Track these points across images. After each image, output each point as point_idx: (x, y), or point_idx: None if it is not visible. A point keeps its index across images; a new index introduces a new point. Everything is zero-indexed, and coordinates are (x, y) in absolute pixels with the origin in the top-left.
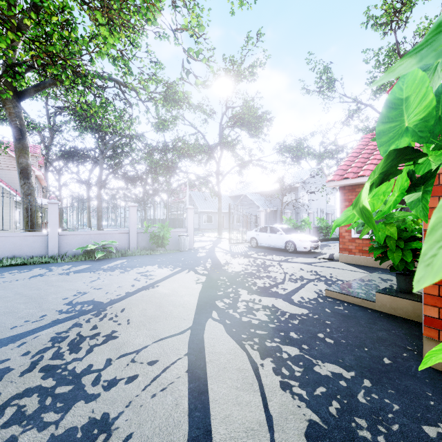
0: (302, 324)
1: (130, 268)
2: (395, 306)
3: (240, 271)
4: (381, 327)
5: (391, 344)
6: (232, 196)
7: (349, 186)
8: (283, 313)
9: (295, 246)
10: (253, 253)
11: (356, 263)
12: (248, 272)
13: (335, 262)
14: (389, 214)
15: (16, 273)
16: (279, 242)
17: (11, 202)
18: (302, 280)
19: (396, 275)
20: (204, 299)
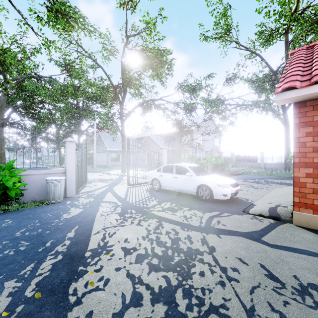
0: None
1: None
2: None
3: (115, 315)
4: None
5: None
6: (138, 138)
7: (316, 99)
8: None
9: (212, 192)
10: (156, 205)
11: None
12: None
13: (292, 228)
14: None
15: None
16: (188, 186)
17: None
18: None
19: None
20: None
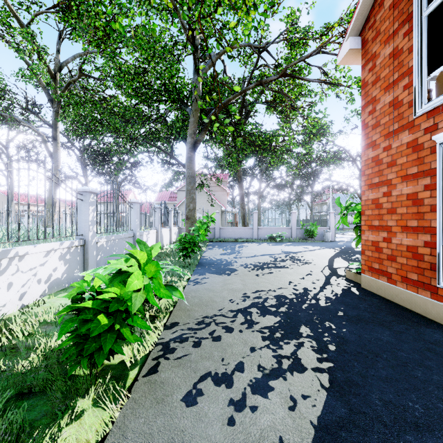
0: None
1: (296, 245)
2: None
3: None
4: None
5: None
6: None
7: None
8: None
9: None
10: None
11: None
12: None
13: None
14: None
15: (249, 244)
16: None
17: (220, 210)
18: None
19: None
20: (336, 255)
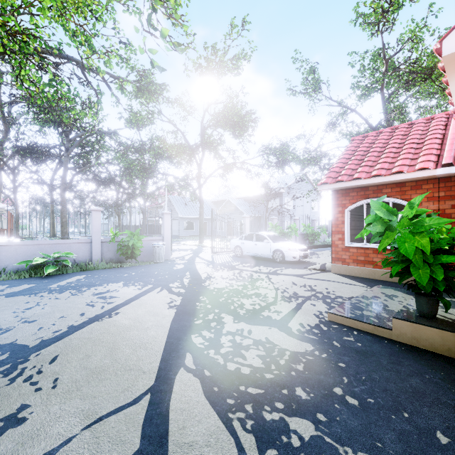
0: (309, 370)
1: (86, 287)
2: (418, 335)
3: (224, 287)
4: (409, 368)
5: (435, 401)
6: (215, 201)
7: (343, 189)
8: (281, 351)
9: (284, 255)
10: (238, 264)
11: (350, 274)
12: (234, 289)
13: (328, 274)
14: (417, 220)
15: None
16: (266, 251)
17: None
18: (297, 299)
19: (415, 296)
20: (176, 333)
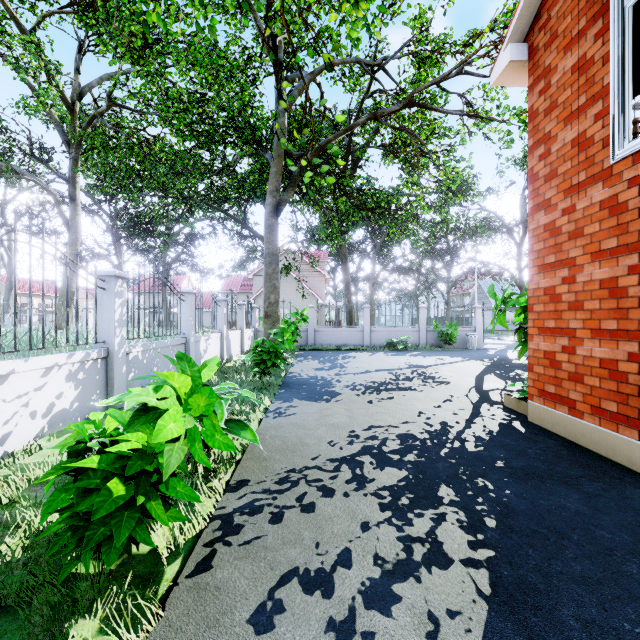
0: None
1: (427, 356)
2: None
3: (525, 363)
4: None
5: None
6: None
7: None
8: None
9: None
10: None
11: None
12: None
13: None
14: None
15: (357, 353)
16: None
17: (315, 304)
18: None
19: None
20: (486, 370)
